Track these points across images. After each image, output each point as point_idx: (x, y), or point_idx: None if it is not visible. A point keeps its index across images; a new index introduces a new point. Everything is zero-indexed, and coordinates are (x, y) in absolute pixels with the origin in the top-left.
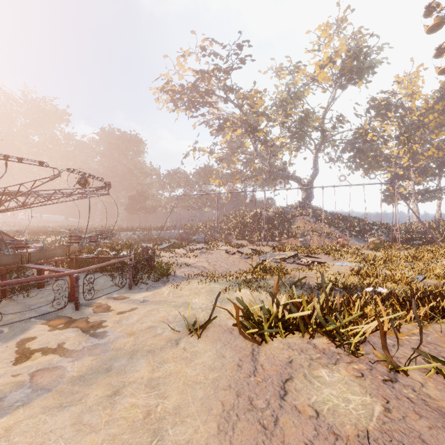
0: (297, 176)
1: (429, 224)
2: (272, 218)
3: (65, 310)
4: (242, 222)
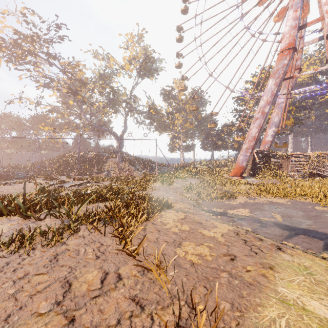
0: (112, 131)
1: (187, 164)
2: (90, 159)
3: None
4: (66, 162)
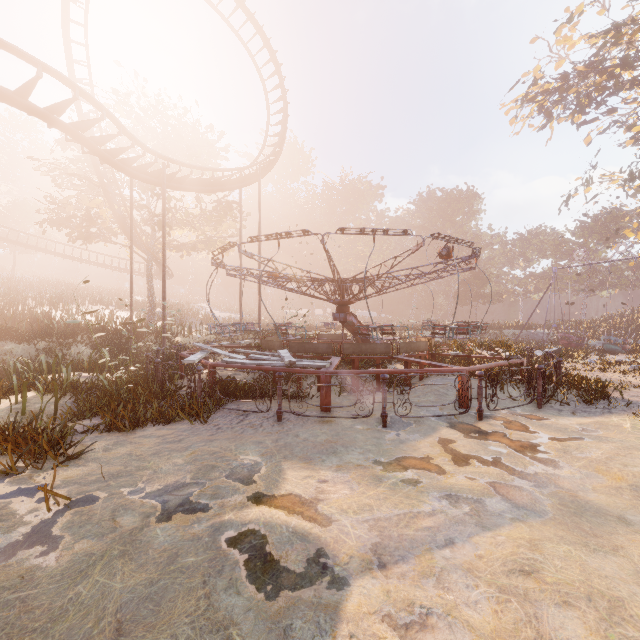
0: None
1: None
2: None
3: (463, 416)
4: None
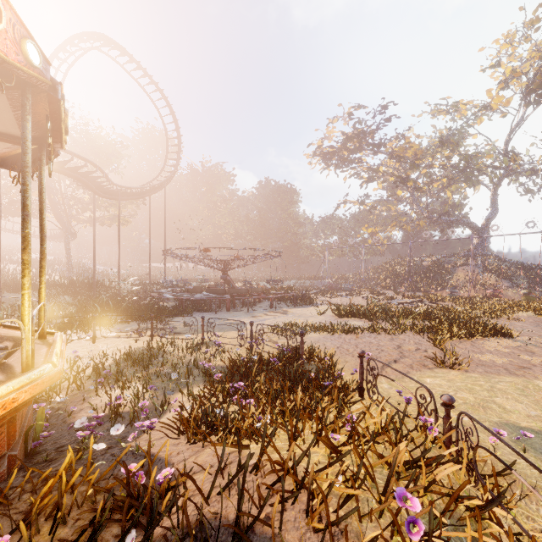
0: (466, 220)
1: None
2: (426, 269)
3: (271, 310)
4: (393, 272)
